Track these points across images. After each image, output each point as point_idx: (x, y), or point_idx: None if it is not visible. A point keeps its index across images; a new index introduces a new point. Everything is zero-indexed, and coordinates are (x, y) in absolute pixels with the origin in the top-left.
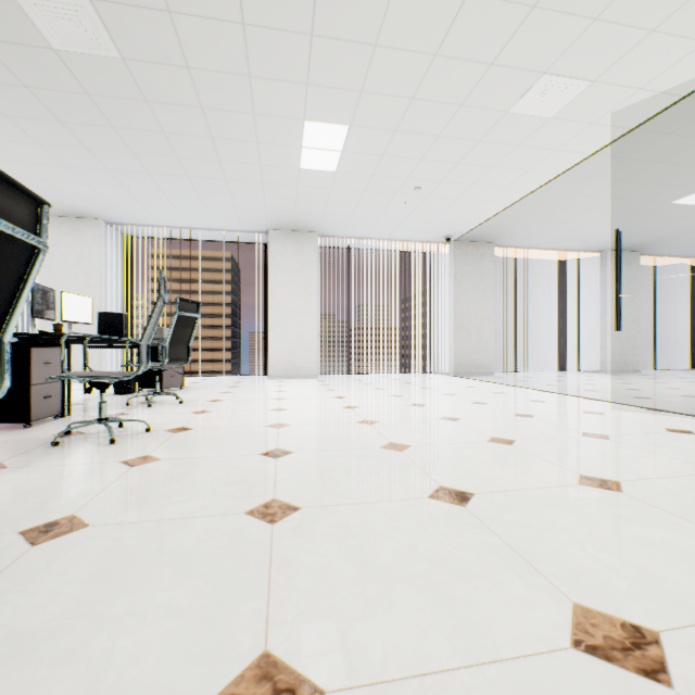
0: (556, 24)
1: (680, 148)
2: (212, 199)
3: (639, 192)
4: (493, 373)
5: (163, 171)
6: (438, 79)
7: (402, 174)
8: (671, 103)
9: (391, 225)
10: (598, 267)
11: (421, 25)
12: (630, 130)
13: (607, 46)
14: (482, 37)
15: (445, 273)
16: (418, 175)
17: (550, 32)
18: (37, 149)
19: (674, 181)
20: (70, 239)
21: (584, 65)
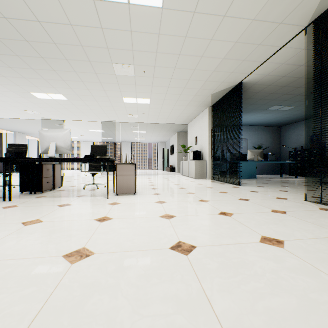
0: (42, 109)
1: (49, 123)
2: None
3: (37, 125)
4: None
5: None
6: (14, 103)
7: None
8: (51, 119)
9: None
10: (14, 137)
11: (21, 100)
12: (43, 119)
13: (47, 113)
14: (30, 105)
15: None
16: None
17: (41, 109)
18: None
19: (45, 126)
20: None
21: (42, 112)
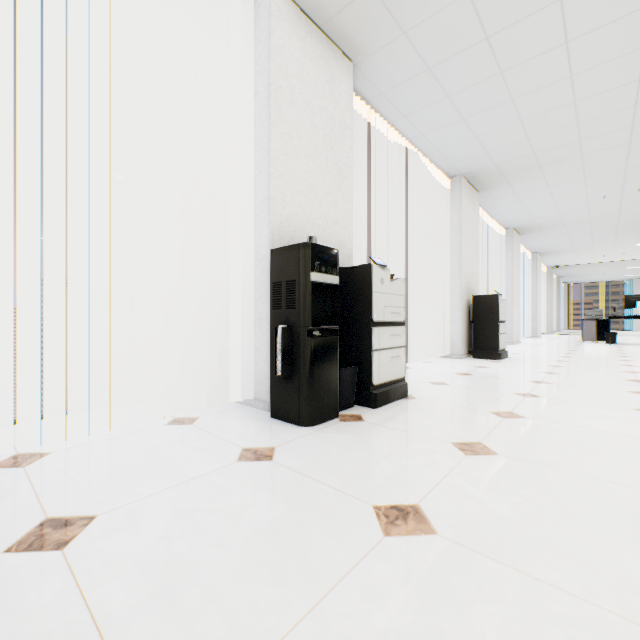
0: None
1: None
2: (583, 242)
3: (634, 264)
4: (553, 332)
5: (620, 234)
6: None
7: (637, 250)
8: None
9: (566, 259)
10: (555, 283)
11: None
12: None
13: None
14: None
15: (541, 282)
16: (637, 251)
17: None
18: (638, 221)
19: None
20: (516, 246)
21: None
